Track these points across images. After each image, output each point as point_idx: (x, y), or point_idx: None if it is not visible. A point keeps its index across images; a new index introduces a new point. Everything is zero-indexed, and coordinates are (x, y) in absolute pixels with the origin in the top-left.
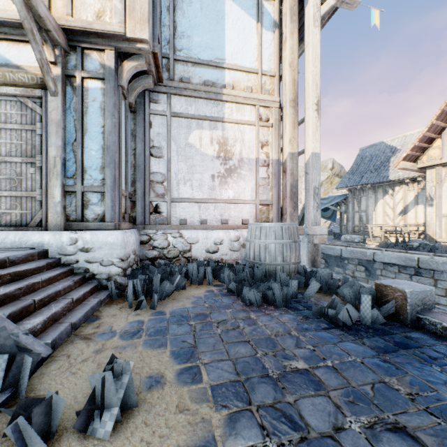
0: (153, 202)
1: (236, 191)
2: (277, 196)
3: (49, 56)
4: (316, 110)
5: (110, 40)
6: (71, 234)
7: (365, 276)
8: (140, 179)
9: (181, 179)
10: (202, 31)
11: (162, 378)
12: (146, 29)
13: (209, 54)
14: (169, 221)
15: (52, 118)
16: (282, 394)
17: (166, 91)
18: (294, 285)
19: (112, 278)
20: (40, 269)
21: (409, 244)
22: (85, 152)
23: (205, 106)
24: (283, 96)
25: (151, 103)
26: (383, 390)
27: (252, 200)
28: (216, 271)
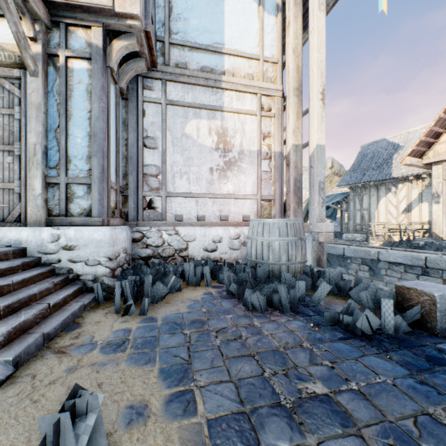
0: (146, 196)
1: (236, 186)
2: (280, 191)
3: (27, 31)
4: (321, 100)
5: (97, 15)
6: (53, 230)
7: (369, 275)
8: (133, 171)
9: (177, 172)
10: (200, 13)
11: (145, 409)
12: (137, 3)
13: (208, 38)
14: (164, 217)
15: (31, 101)
16: (300, 434)
17: (161, 77)
18: (301, 287)
19: (99, 279)
20: (14, 270)
21: (414, 243)
22: (70, 140)
23: (203, 94)
24: (287, 84)
25: (145, 90)
26: (430, 427)
27: (253, 195)
28: (214, 271)
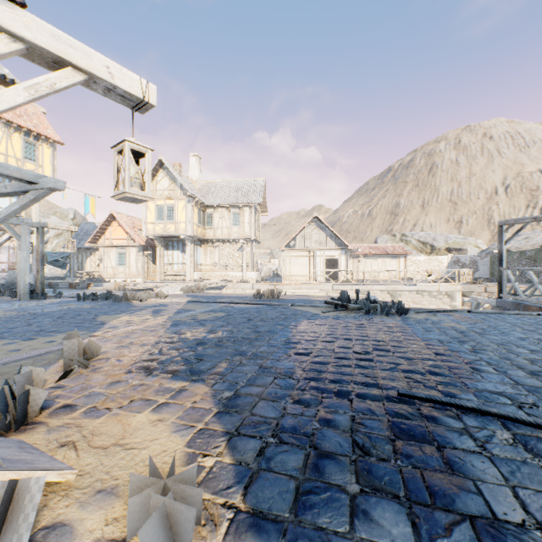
0: None
1: None
2: None
3: None
4: None
5: None
6: None
7: None
8: None
9: None
10: None
11: None
12: None
13: None
14: None
15: None
16: None
17: None
18: None
19: None
20: None
21: (94, 280)
22: None
23: None
24: None
25: None
26: None
27: (7, 262)
28: None
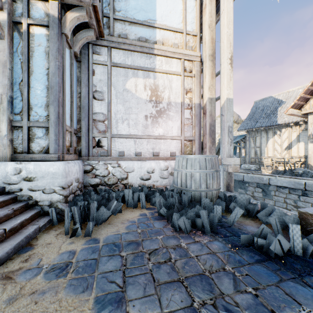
0: (96, 137)
1: (165, 129)
2: (198, 133)
3: None
4: (230, 64)
5: None
6: (16, 164)
7: (262, 196)
8: (85, 118)
9: (119, 119)
10: None
11: None
12: None
13: (143, 15)
14: (109, 153)
15: None
16: None
17: (107, 45)
18: (218, 210)
19: (54, 204)
20: None
21: (295, 172)
22: (31, 91)
23: (140, 58)
24: (203, 52)
25: (94, 55)
26: None
27: (178, 137)
28: (148, 195)
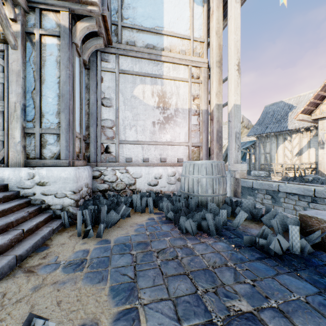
0: (104, 143)
1: (172, 135)
2: (206, 139)
3: (9, 14)
4: (237, 70)
5: (64, 2)
6: (29, 170)
7: (271, 202)
8: (93, 124)
9: (127, 125)
10: (145, 3)
11: None
12: None
13: (151, 22)
14: (117, 159)
15: (12, 68)
16: None
17: (115, 52)
18: (224, 214)
19: (65, 208)
20: None
21: (305, 178)
22: (43, 99)
23: (147, 65)
24: (211, 58)
25: (103, 62)
26: None
27: (185, 143)
28: (156, 201)
